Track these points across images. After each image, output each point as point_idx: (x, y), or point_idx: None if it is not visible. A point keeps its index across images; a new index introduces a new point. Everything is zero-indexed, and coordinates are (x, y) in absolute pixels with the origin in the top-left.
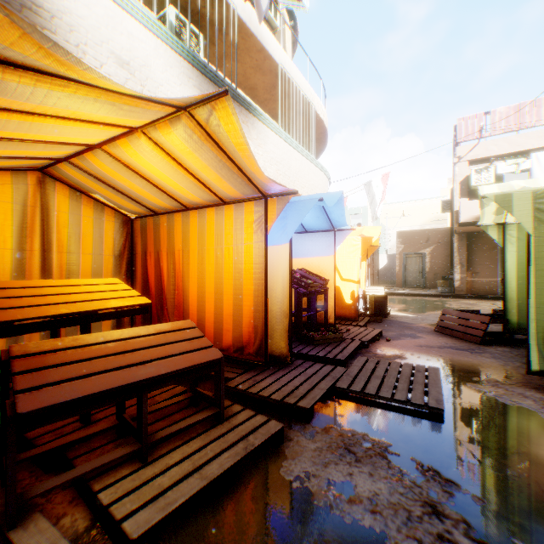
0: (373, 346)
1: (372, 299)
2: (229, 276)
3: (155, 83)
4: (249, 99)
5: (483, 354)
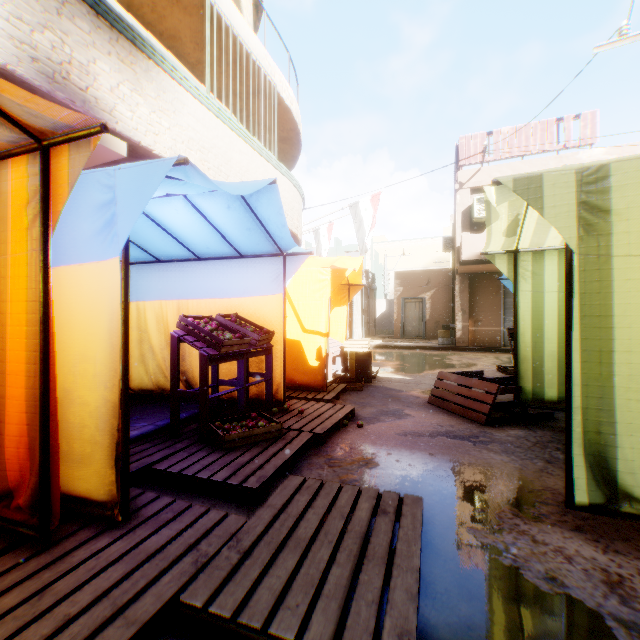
0: (334, 439)
1: (353, 357)
2: None
3: None
4: (172, 56)
5: (491, 444)
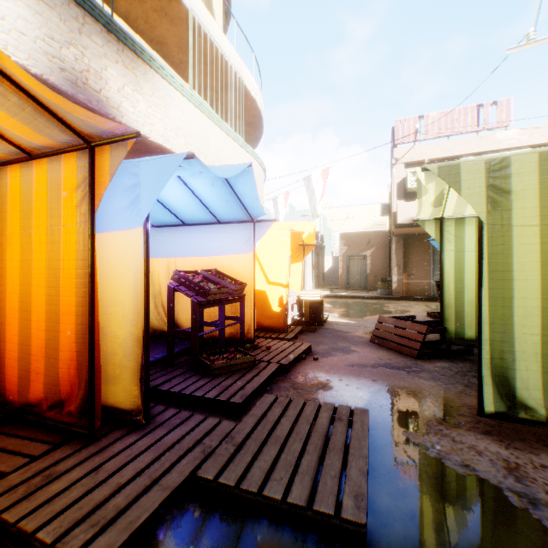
0: (296, 369)
1: (307, 305)
2: (41, 281)
3: None
4: (160, 58)
5: (421, 373)
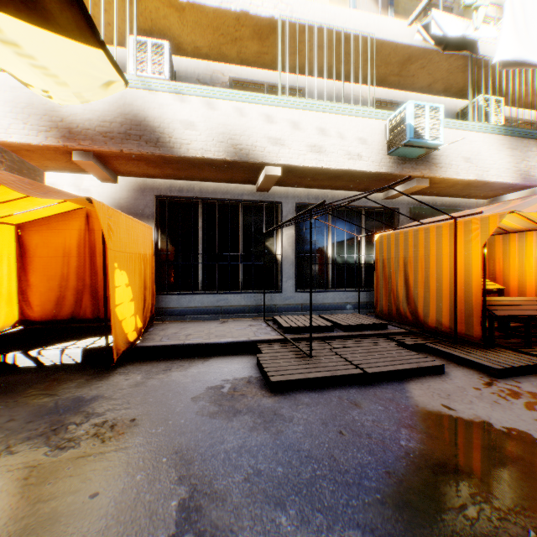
0: None
1: None
2: None
3: (482, 160)
4: None
5: None
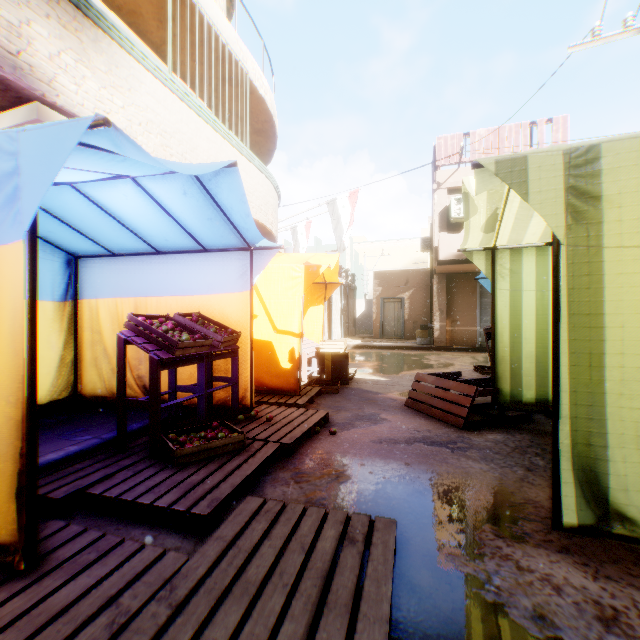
0: (304, 449)
1: (329, 358)
2: None
3: None
4: (134, 34)
5: (470, 451)
